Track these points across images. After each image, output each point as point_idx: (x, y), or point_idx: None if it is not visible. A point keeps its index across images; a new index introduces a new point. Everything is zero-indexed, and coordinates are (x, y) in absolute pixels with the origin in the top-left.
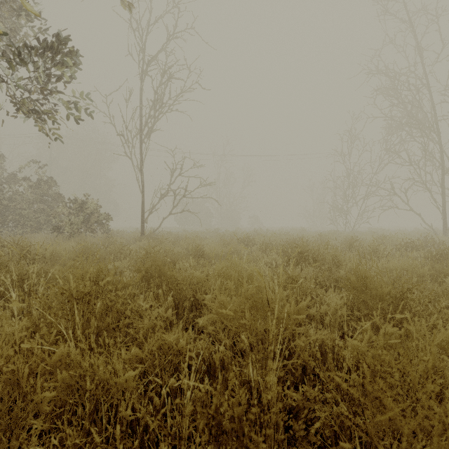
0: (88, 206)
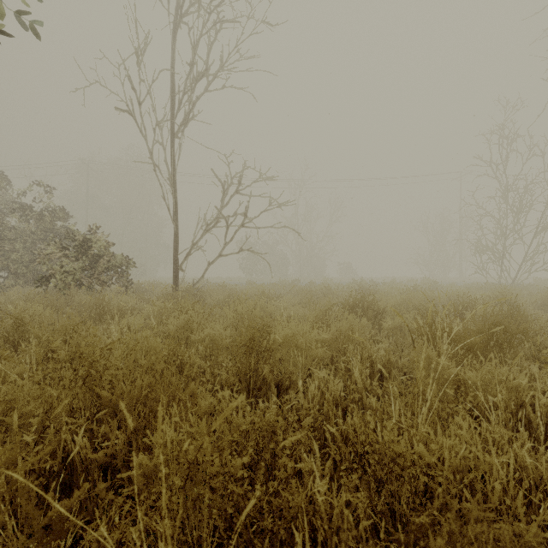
0: (94, 245)
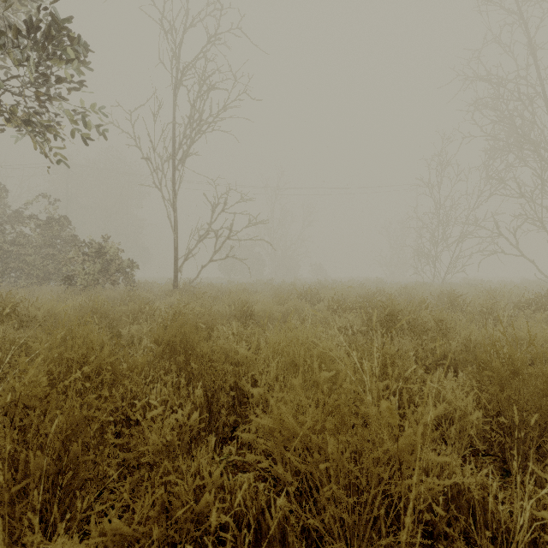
0: (107, 251)
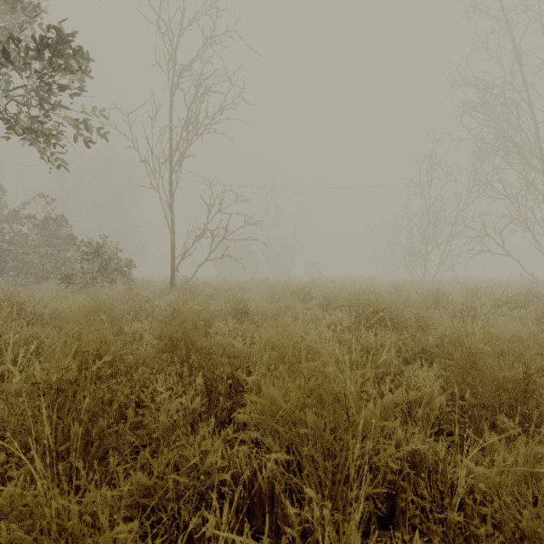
0: (105, 250)
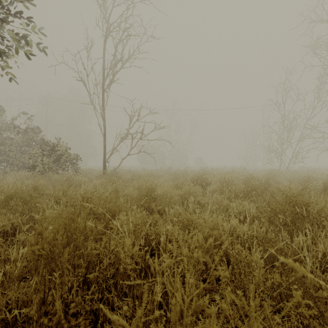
0: (59, 148)
